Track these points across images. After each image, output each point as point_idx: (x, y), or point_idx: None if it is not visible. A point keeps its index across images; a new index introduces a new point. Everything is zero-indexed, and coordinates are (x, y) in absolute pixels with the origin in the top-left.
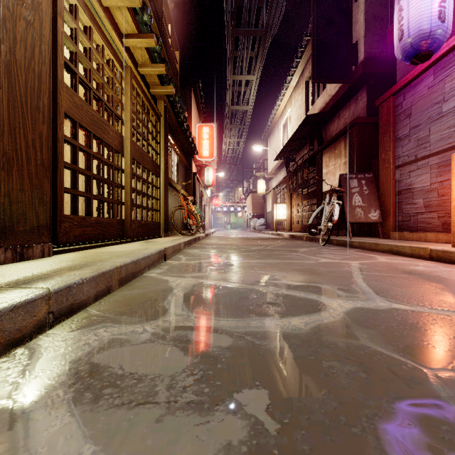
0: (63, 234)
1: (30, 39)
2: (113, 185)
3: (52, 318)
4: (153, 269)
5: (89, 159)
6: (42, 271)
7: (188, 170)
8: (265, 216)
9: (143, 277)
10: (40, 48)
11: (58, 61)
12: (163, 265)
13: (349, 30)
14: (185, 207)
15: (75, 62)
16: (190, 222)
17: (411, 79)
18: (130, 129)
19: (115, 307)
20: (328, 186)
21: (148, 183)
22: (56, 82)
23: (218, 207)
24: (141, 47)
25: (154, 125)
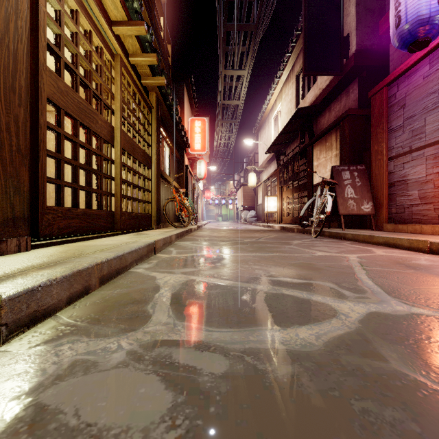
0: (46, 226)
1: (3, 12)
2: (102, 176)
3: (5, 331)
4: (141, 263)
5: (76, 148)
6: (6, 270)
7: (181, 163)
8: (256, 208)
9: (129, 273)
10: (16, 24)
11: (40, 42)
12: (153, 259)
13: (340, 23)
14: (177, 200)
15: (60, 46)
16: (182, 214)
17: (406, 70)
18: (120, 119)
19: (90, 312)
20: (318, 179)
21: (140, 174)
22: (37, 65)
23: (210, 199)
24: (132, 36)
25: (146, 116)
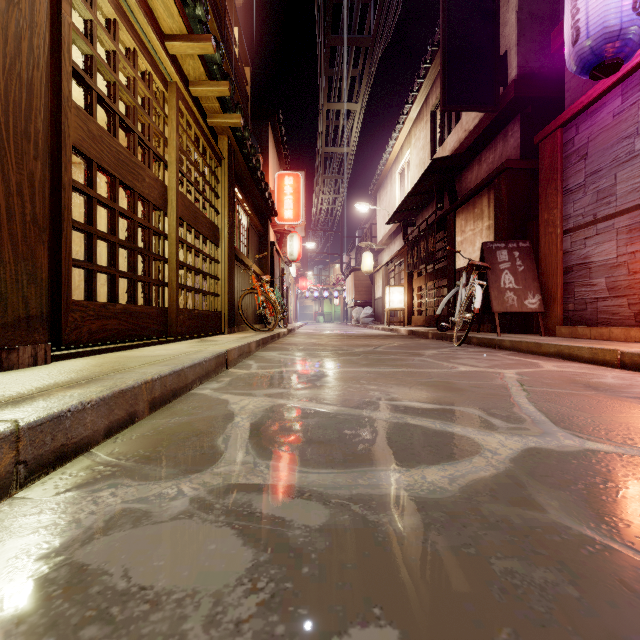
0: (71, 329)
1: (13, 27)
2: (151, 258)
3: (23, 471)
4: (207, 382)
5: (114, 218)
6: (21, 390)
7: (264, 239)
8: (373, 304)
9: (190, 396)
10: (31, 43)
11: (63, 67)
12: (224, 376)
13: (495, 36)
14: (259, 291)
15: (91, 72)
16: (265, 312)
17: (588, 104)
18: (176, 175)
19: (138, 448)
20: (463, 261)
21: (205, 254)
22: (60, 100)
23: (306, 291)
24: (193, 56)
25: (213, 171)
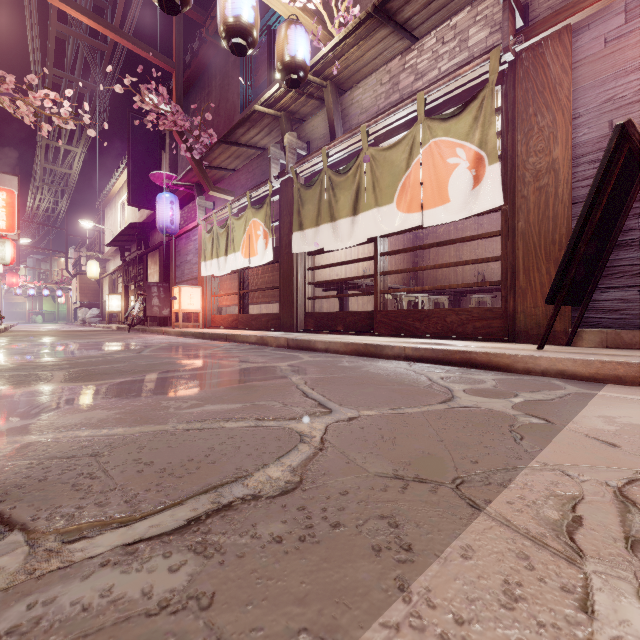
0: None
1: None
2: None
3: None
4: None
5: None
6: None
7: None
8: (101, 306)
9: None
10: None
11: None
12: None
13: None
14: None
15: None
16: None
17: (179, 235)
18: None
19: None
20: None
21: None
22: None
23: (18, 288)
24: None
25: None
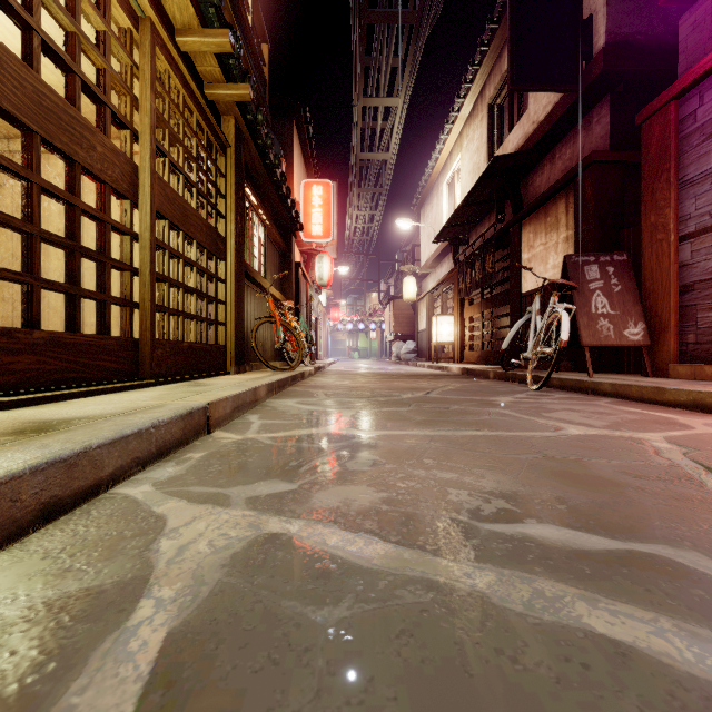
0: None
1: None
2: (107, 265)
3: None
4: (159, 462)
5: (31, 195)
6: None
7: (286, 258)
8: (416, 337)
9: (98, 505)
10: None
11: None
12: (196, 448)
13: None
14: (278, 320)
15: None
16: (287, 346)
17: None
18: (151, 151)
19: None
20: (532, 283)
21: (200, 268)
22: None
23: (339, 323)
24: None
25: (214, 159)
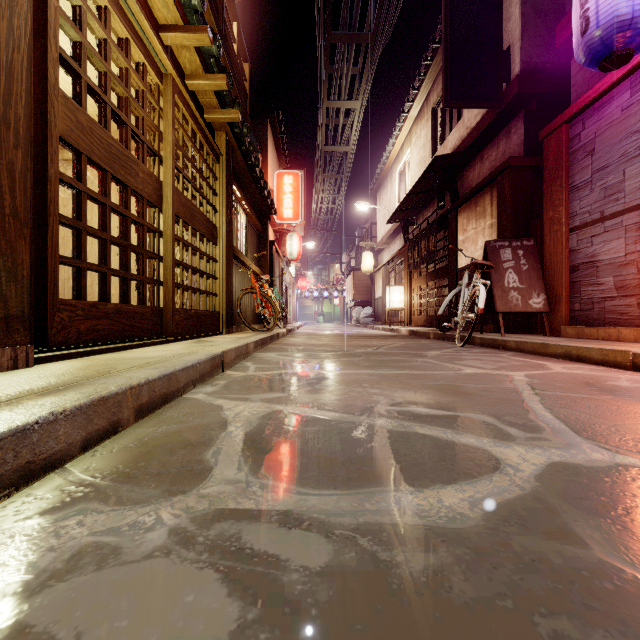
0: (58, 330)
1: None
2: (145, 256)
3: None
4: (201, 385)
5: (105, 213)
6: None
7: (263, 238)
8: (373, 304)
9: (182, 401)
10: (11, 23)
11: (49, 53)
12: (219, 379)
13: (498, 31)
14: (258, 291)
15: (80, 60)
16: (264, 312)
17: (596, 98)
18: (172, 171)
19: (117, 463)
20: (465, 260)
21: (202, 253)
22: (45, 87)
23: (306, 291)
24: (190, 48)
25: (211, 168)
